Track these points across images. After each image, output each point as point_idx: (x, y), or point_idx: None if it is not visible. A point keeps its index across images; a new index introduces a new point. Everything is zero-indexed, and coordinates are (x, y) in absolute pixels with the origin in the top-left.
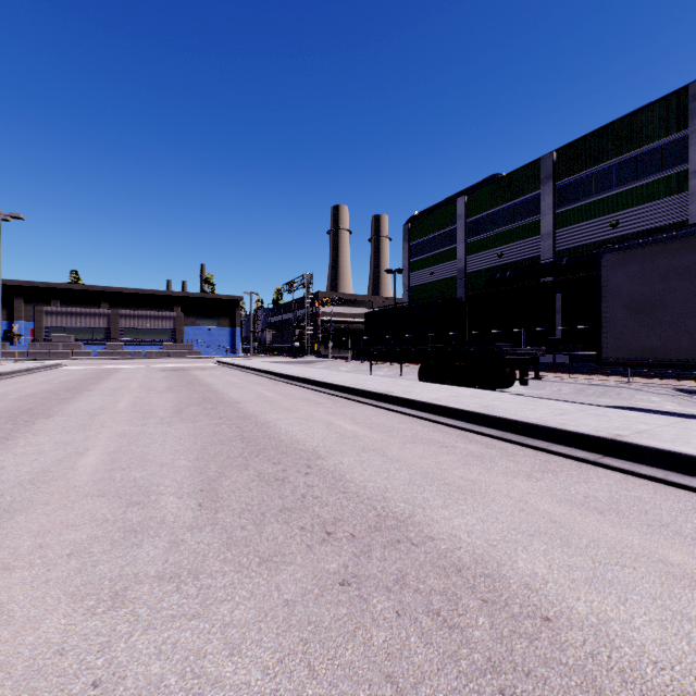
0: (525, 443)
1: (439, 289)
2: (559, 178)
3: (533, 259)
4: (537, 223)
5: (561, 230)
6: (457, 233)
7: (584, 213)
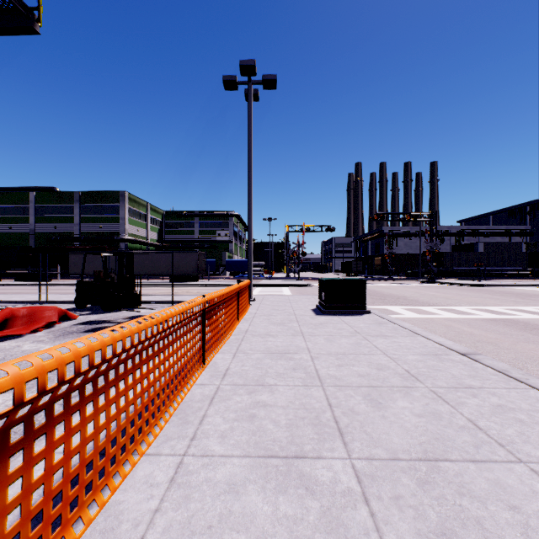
0: (45, 286)
1: (17, 238)
2: (82, 203)
3: (72, 233)
4: (73, 218)
5: (83, 224)
6: (30, 210)
7: (91, 220)
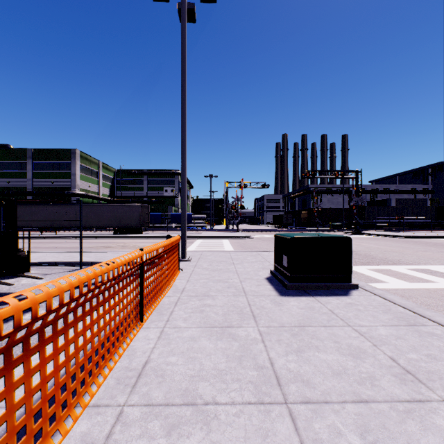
0: None
1: None
2: (35, 159)
3: (24, 187)
4: (26, 173)
5: (36, 179)
6: None
7: (44, 176)
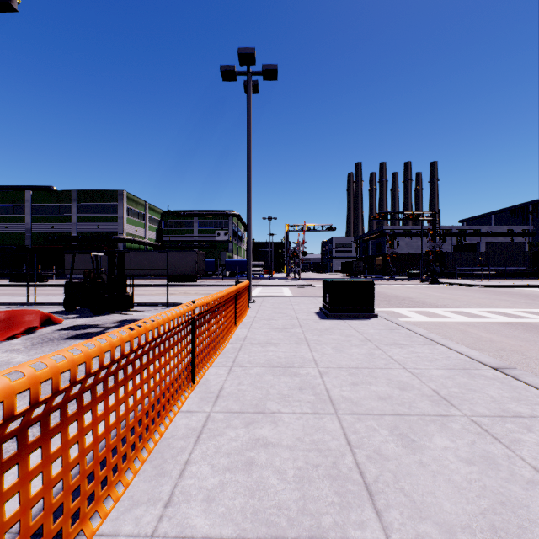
0: (39, 286)
1: (13, 237)
2: (80, 202)
3: (69, 232)
4: (71, 217)
5: (80, 223)
6: (26, 209)
7: (89, 219)
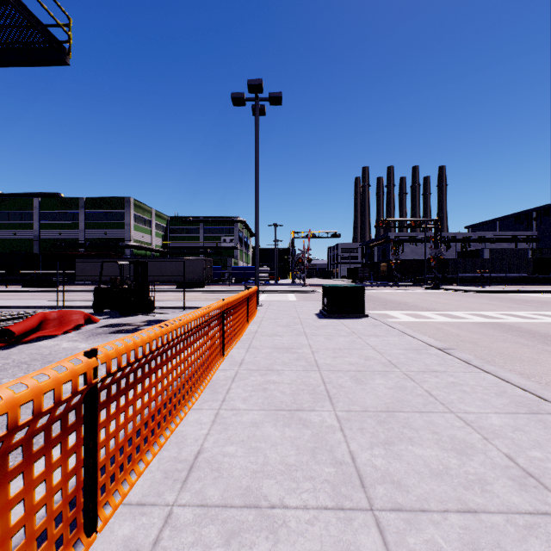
0: (53, 292)
1: (21, 244)
2: (87, 209)
3: (76, 239)
4: (78, 224)
5: (88, 230)
6: (34, 216)
7: (96, 226)
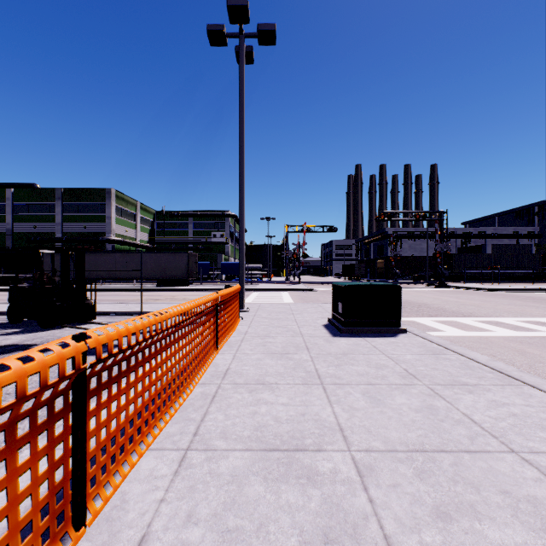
0: None
1: None
2: (65, 201)
3: (53, 233)
4: (55, 217)
5: (66, 223)
6: (7, 208)
7: (75, 219)
